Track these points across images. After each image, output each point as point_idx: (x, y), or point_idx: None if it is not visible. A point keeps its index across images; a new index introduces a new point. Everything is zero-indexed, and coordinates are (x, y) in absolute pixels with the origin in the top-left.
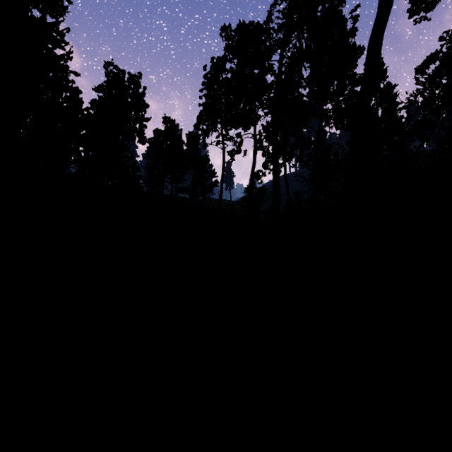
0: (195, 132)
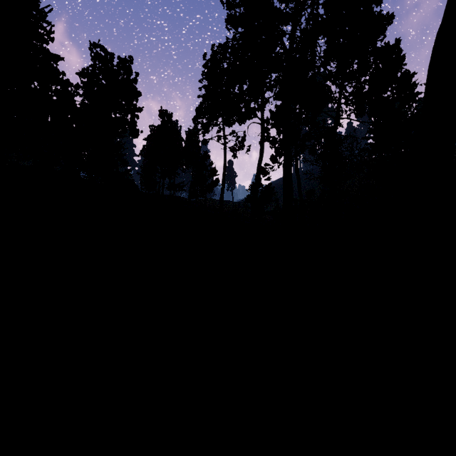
0: (194, 126)
